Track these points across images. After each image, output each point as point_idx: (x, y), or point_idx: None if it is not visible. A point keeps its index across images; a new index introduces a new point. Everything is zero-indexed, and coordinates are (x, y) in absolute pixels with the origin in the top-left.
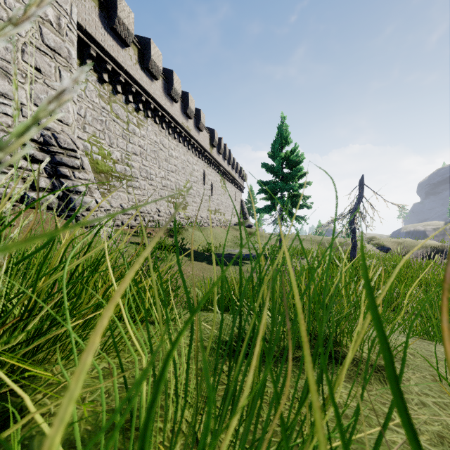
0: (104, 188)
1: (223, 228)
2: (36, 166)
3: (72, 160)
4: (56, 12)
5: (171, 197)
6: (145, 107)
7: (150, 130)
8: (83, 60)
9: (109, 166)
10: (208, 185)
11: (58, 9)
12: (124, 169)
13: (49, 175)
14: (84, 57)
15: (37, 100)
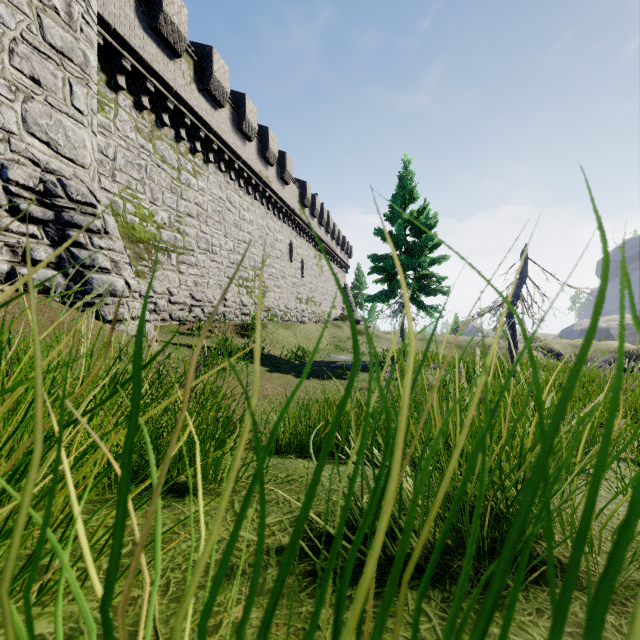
0: (143, 264)
1: (319, 324)
2: (32, 227)
3: (89, 220)
4: None
5: (244, 280)
6: (205, 148)
7: (213, 181)
8: (111, 76)
9: (151, 232)
10: (297, 263)
11: None
12: (174, 237)
13: (53, 242)
14: (113, 71)
15: (35, 127)
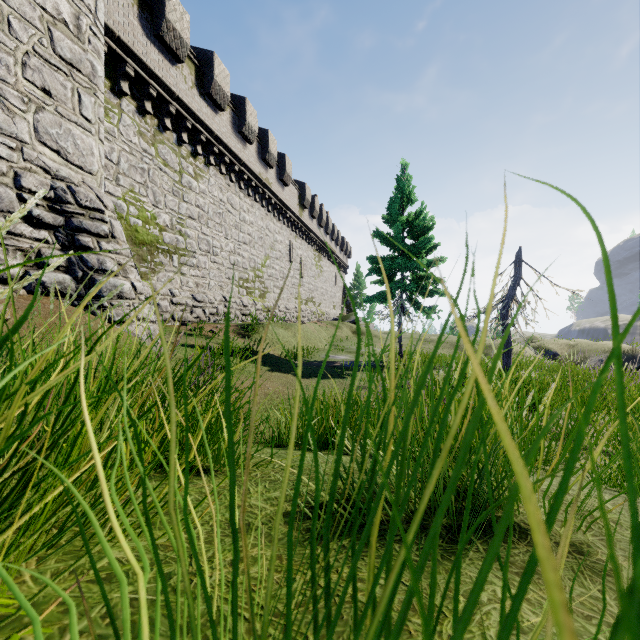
0: (146, 266)
1: (319, 324)
2: (44, 233)
3: (97, 225)
4: (74, 8)
5: (244, 280)
6: (206, 151)
7: (213, 183)
8: (115, 82)
9: (153, 235)
10: (296, 264)
11: (76, 4)
12: (176, 239)
13: (63, 246)
14: (116, 77)
15: (46, 136)
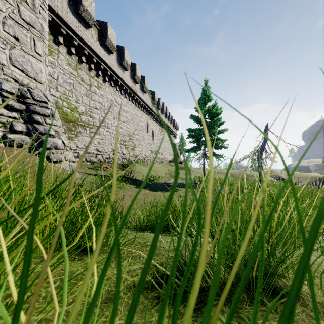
0: (72, 133)
1: (162, 164)
2: (14, 113)
3: (44, 110)
4: None
5: (123, 141)
6: (104, 74)
7: (107, 91)
8: (56, 37)
9: (76, 117)
10: (150, 133)
11: None
12: (88, 119)
13: (25, 121)
14: (56, 34)
15: (15, 62)
